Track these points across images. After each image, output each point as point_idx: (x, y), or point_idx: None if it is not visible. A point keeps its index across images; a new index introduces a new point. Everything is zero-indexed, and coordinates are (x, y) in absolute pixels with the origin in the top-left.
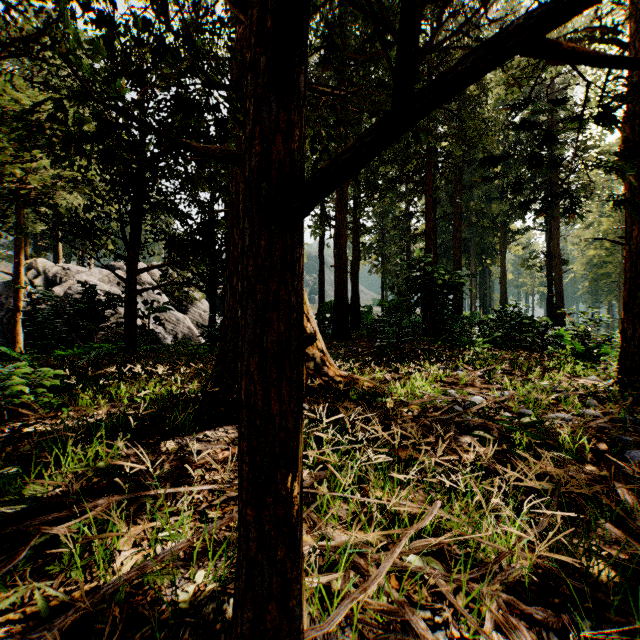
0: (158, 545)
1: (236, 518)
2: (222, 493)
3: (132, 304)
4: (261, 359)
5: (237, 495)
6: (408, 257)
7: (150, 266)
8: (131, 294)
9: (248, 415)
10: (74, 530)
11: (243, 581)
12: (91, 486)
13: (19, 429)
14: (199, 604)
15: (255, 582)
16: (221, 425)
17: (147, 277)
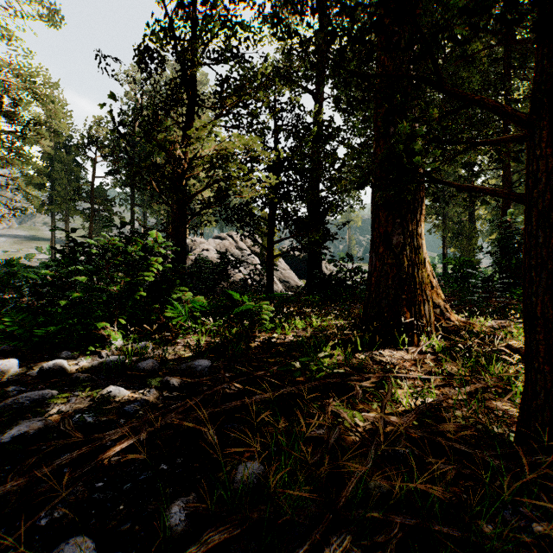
0: (419, 399)
1: (462, 392)
2: (431, 382)
3: (271, 266)
4: (550, 296)
5: (441, 384)
6: (471, 215)
7: (282, 238)
8: (271, 259)
9: (542, 322)
10: (373, 385)
11: (541, 399)
12: (351, 369)
13: (268, 339)
14: (472, 424)
15: (549, 400)
16: (383, 348)
17: (242, 244)
